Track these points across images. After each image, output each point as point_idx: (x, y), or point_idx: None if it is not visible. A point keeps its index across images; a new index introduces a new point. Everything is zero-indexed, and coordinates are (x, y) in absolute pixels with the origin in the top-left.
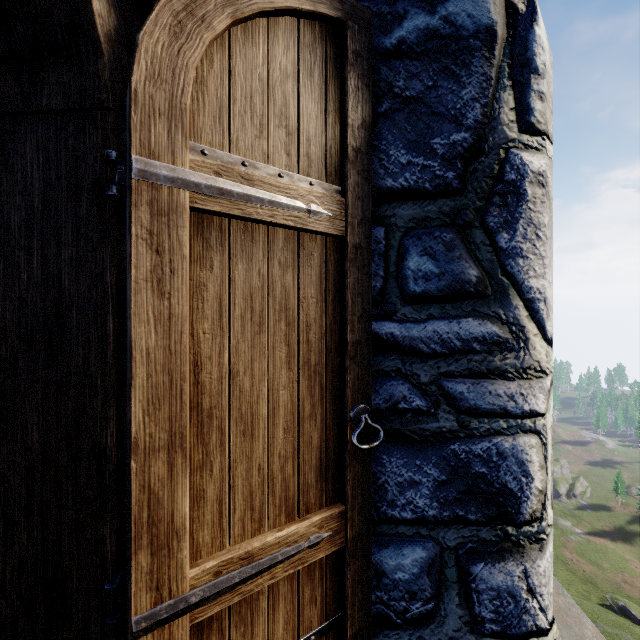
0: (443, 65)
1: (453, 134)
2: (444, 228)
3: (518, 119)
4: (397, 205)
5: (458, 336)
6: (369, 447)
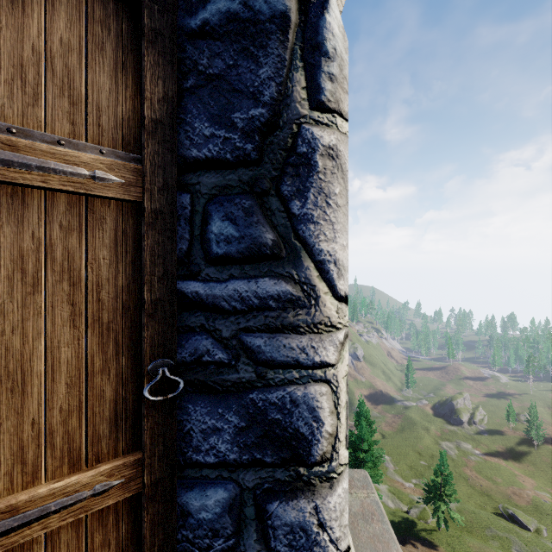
0: (243, 46)
1: (252, 109)
2: (244, 195)
3: (309, 97)
4: (201, 174)
5: (256, 294)
6: (163, 398)
